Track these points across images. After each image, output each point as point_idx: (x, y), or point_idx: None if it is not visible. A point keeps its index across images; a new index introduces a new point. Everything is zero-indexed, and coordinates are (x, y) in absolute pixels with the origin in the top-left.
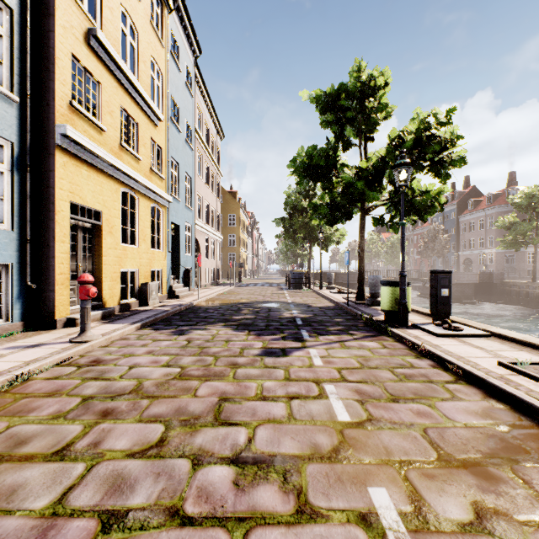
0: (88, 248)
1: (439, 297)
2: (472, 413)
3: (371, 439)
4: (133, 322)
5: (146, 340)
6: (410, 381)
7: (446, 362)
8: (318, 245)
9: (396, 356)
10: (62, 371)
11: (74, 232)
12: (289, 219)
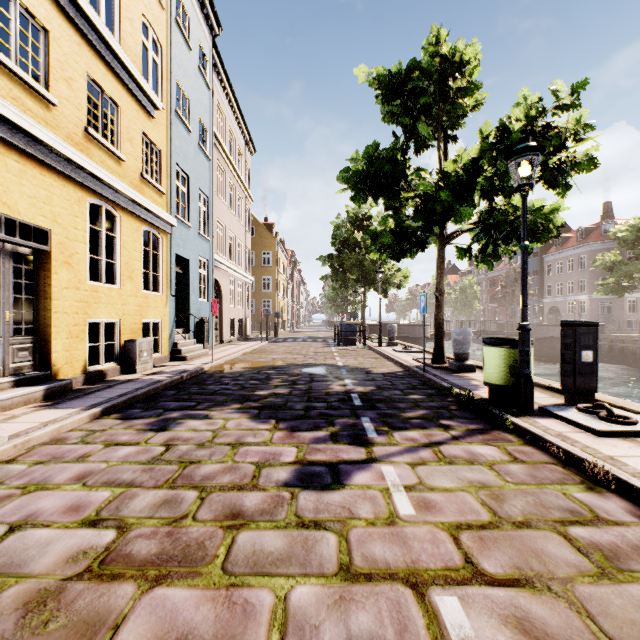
0: (29, 286)
1: (578, 364)
2: None
3: None
4: (91, 406)
5: (94, 444)
6: (629, 579)
7: None
8: (375, 289)
9: (548, 485)
10: None
11: None
12: (338, 256)
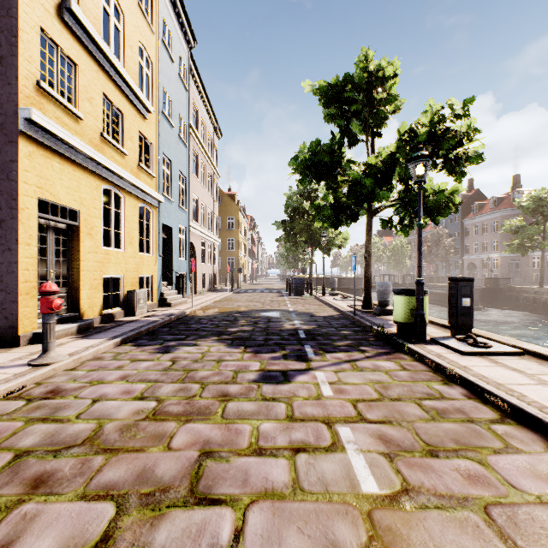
0: (63, 251)
1: (459, 308)
2: (540, 475)
3: (415, 530)
4: (112, 337)
5: (124, 360)
6: (445, 421)
7: (485, 392)
8: (320, 249)
9: (419, 382)
10: (5, 408)
11: (56, 234)
12: (290, 222)
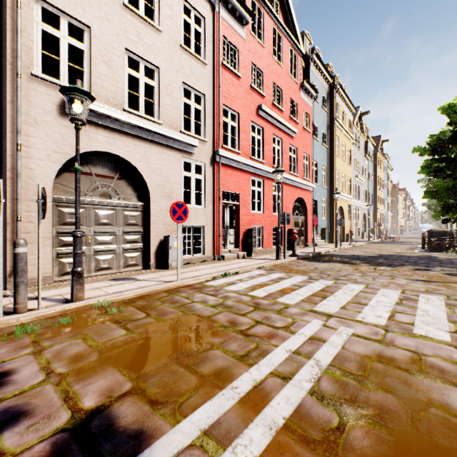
0: None
1: None
2: None
3: None
4: None
5: None
6: None
7: None
8: None
9: None
10: None
11: None
12: None
